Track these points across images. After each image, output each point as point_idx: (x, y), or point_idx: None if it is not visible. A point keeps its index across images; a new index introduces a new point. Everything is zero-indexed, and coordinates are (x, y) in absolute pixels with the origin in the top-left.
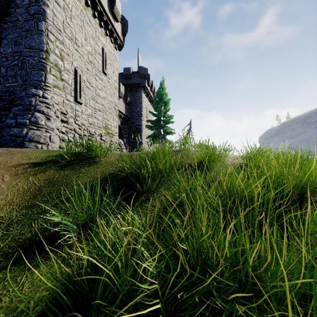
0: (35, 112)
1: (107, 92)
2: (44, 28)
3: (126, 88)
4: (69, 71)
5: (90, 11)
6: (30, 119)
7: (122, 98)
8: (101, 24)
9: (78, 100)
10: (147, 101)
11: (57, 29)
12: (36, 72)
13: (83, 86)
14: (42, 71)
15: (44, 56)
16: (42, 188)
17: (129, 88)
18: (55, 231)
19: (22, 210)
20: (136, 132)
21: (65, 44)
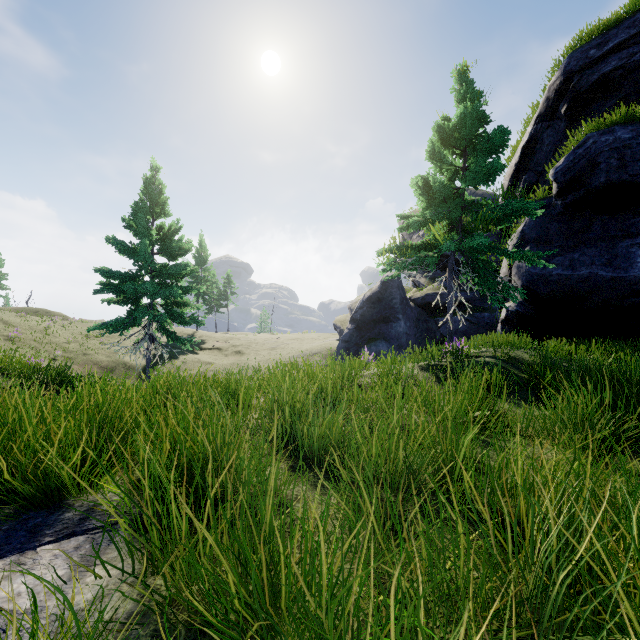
0: None
1: None
2: None
3: None
4: None
5: None
6: None
7: None
8: None
9: None
10: None
11: None
12: None
13: None
14: None
15: None
16: None
17: None
18: None
19: None
20: None
21: None
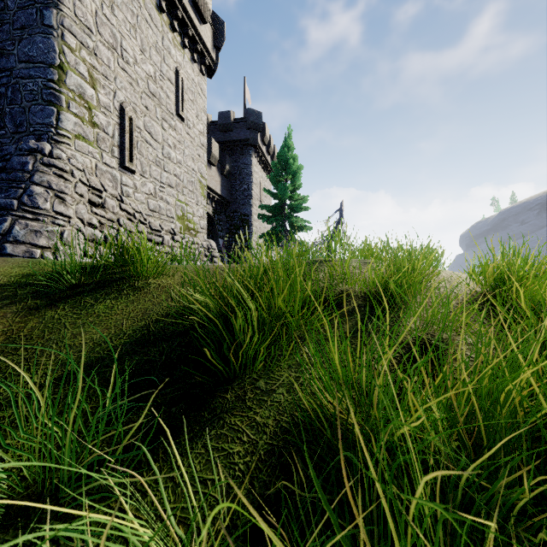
0: (32, 185)
1: (186, 152)
2: (55, 22)
3: (223, 148)
4: (109, 109)
5: None
6: (21, 199)
7: (215, 165)
8: (173, 25)
9: (126, 164)
10: (262, 171)
11: (84, 26)
12: (40, 107)
13: (138, 140)
14: (51, 106)
15: (55, 77)
16: None
17: (229, 148)
18: None
19: None
20: (241, 227)
21: (100, 57)
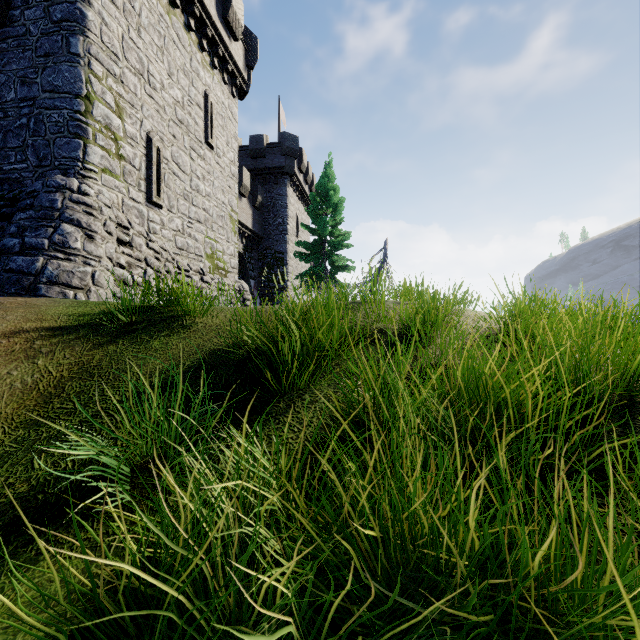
0: (62, 223)
1: (215, 184)
2: (82, 50)
3: (255, 177)
4: (135, 140)
5: (179, 16)
6: (51, 238)
7: (246, 197)
8: (202, 44)
9: (153, 199)
10: (298, 203)
11: (110, 52)
12: (66, 140)
13: (166, 172)
14: (78, 139)
15: (82, 108)
16: (66, 382)
17: (261, 177)
18: (82, 479)
19: (16, 430)
20: (275, 266)
21: (127, 84)
